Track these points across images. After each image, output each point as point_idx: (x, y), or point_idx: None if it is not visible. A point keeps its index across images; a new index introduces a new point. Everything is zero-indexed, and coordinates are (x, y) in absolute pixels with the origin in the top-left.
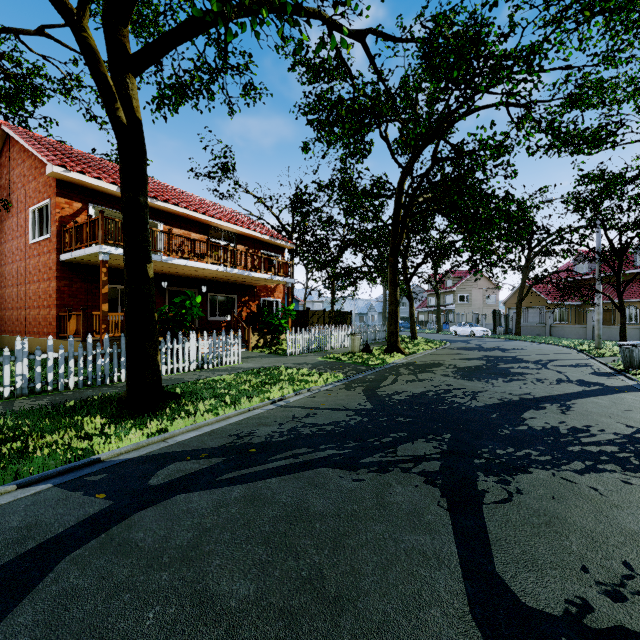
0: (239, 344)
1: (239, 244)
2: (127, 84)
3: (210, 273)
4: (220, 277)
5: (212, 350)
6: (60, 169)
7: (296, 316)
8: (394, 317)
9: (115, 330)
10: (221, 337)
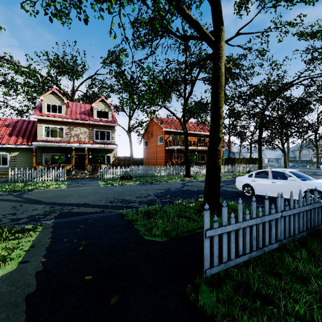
0: (205, 168)
1: (206, 138)
2: (185, 125)
3: (198, 149)
4: (200, 149)
5: (198, 170)
6: (166, 129)
7: (230, 160)
8: (260, 161)
9: (176, 164)
10: (201, 167)
